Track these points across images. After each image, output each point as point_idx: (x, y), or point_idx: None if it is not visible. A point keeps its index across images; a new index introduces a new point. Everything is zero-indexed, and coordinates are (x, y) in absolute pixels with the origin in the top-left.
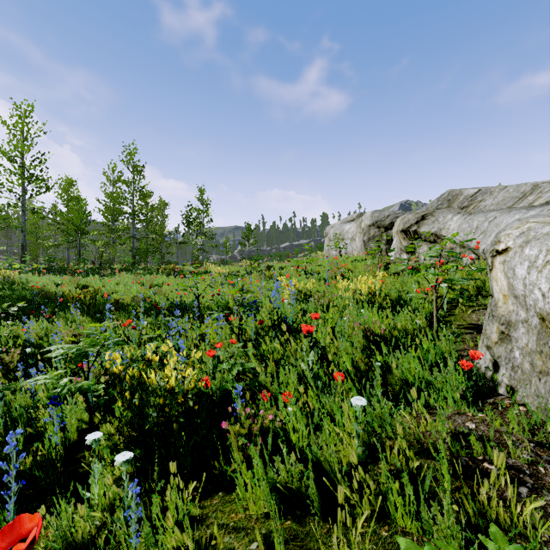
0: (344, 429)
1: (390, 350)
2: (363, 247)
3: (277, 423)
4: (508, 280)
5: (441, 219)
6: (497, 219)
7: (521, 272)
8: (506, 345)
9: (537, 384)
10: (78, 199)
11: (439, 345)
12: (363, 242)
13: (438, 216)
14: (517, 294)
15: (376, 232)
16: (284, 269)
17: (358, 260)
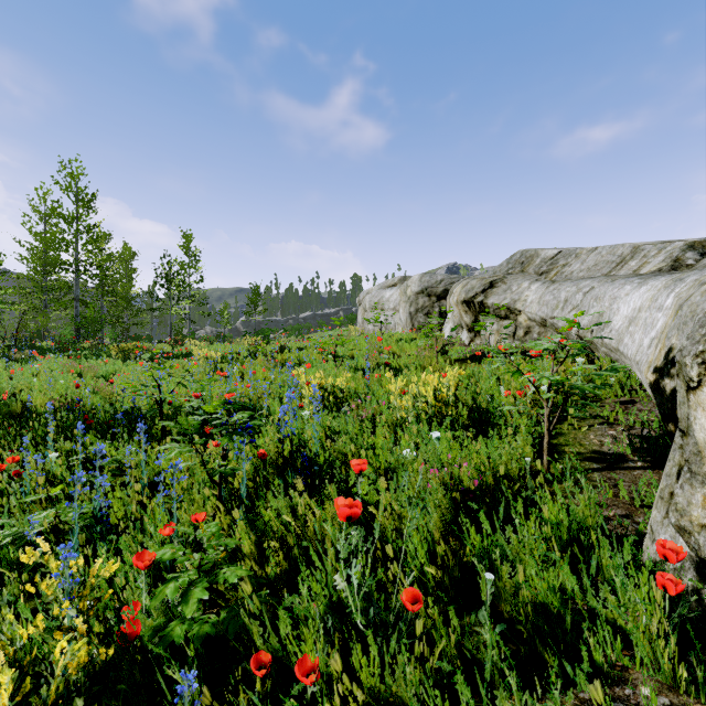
0: None
1: (497, 526)
2: (410, 322)
3: None
4: None
5: (515, 288)
6: (595, 290)
7: None
8: None
9: None
10: None
11: (573, 507)
12: (409, 315)
13: (511, 283)
14: None
15: (426, 302)
16: (304, 351)
17: (405, 340)
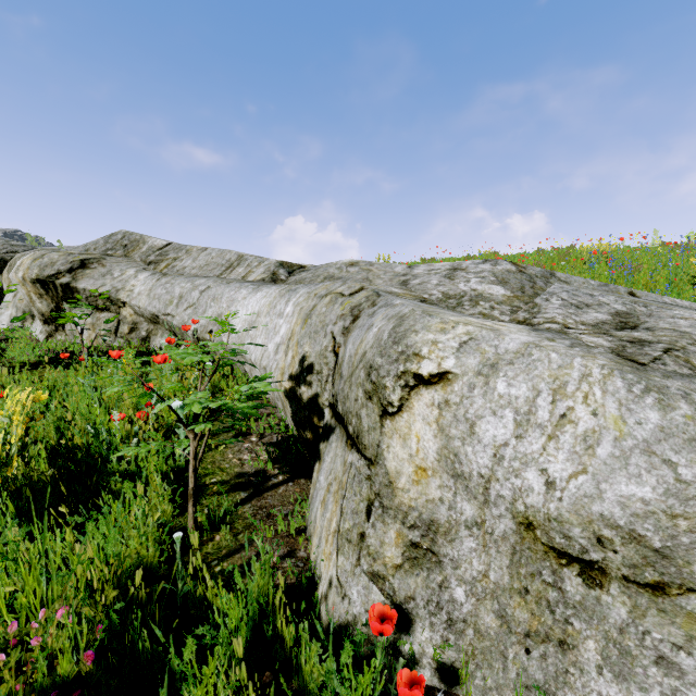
0: None
1: None
2: None
3: None
4: (446, 441)
5: (118, 273)
6: (213, 290)
7: (495, 432)
8: (428, 574)
9: (523, 661)
10: None
11: (251, 589)
12: None
13: (112, 267)
14: (467, 471)
15: None
16: None
17: None
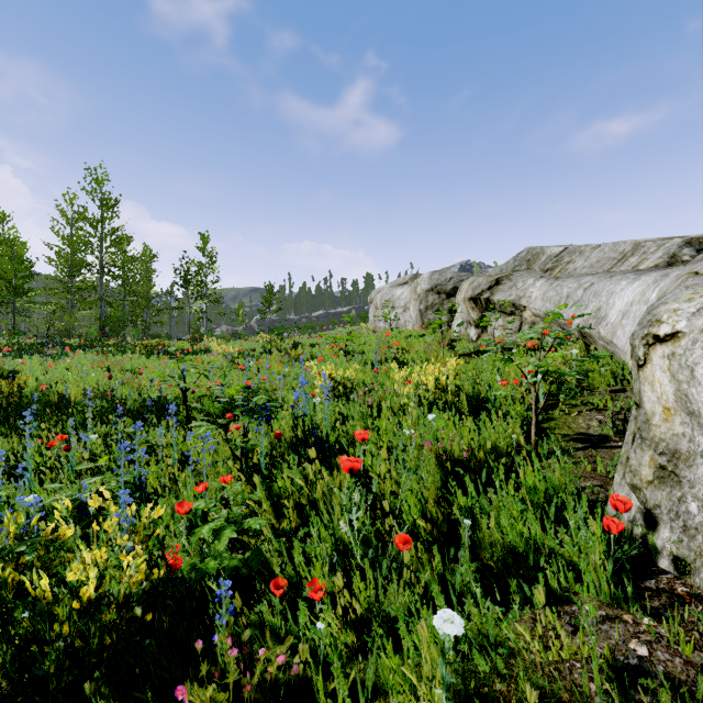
0: (416, 652)
1: (480, 488)
2: (420, 319)
3: (293, 665)
4: (677, 385)
5: (520, 284)
6: (595, 286)
7: None
8: (671, 490)
9: None
10: (14, 243)
11: (550, 475)
12: (419, 312)
13: (517, 280)
14: (696, 409)
15: (436, 299)
16: (317, 347)
17: (414, 336)
